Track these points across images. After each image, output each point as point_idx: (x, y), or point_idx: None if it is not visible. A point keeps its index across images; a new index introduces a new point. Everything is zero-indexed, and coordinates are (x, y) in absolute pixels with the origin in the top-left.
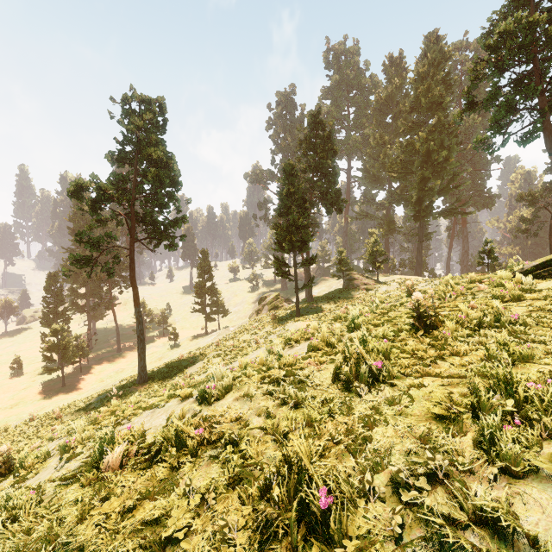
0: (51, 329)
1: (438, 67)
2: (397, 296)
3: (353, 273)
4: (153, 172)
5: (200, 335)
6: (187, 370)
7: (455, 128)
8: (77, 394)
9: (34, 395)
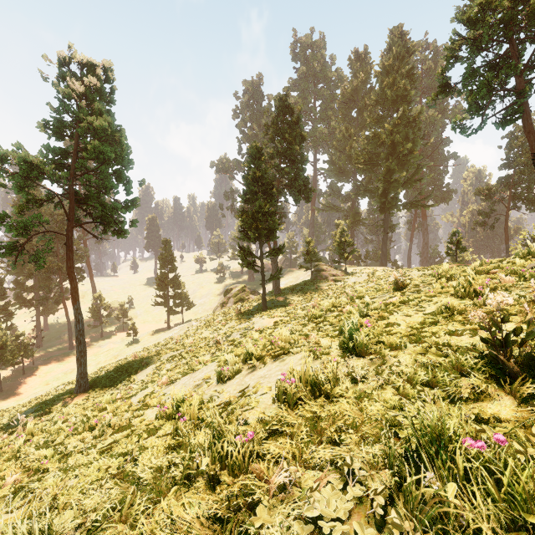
0: None
1: (403, 61)
2: (370, 288)
3: (321, 264)
4: (94, 144)
5: (162, 330)
6: (135, 376)
7: (419, 122)
8: (15, 401)
9: None
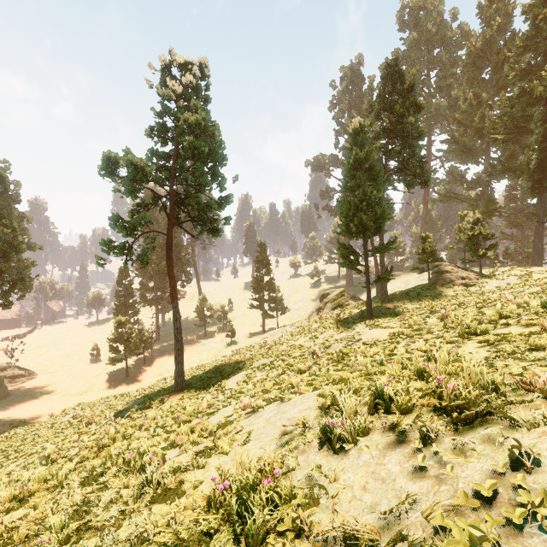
0: (116, 321)
1: None
2: (539, 293)
3: (443, 264)
4: (189, 140)
5: (257, 333)
6: (226, 381)
7: None
8: (136, 387)
9: (102, 383)
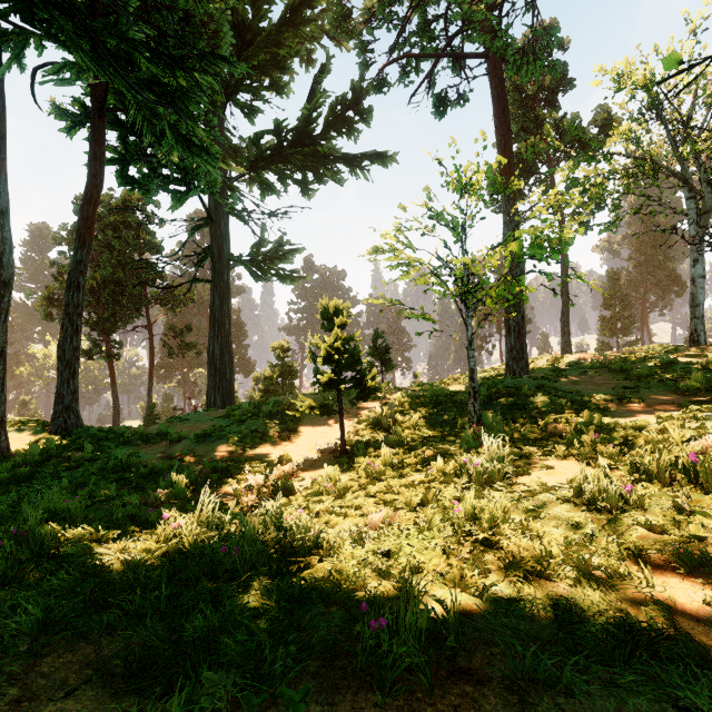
0: None
1: None
2: None
3: None
4: None
5: None
6: None
7: None
8: None
9: None
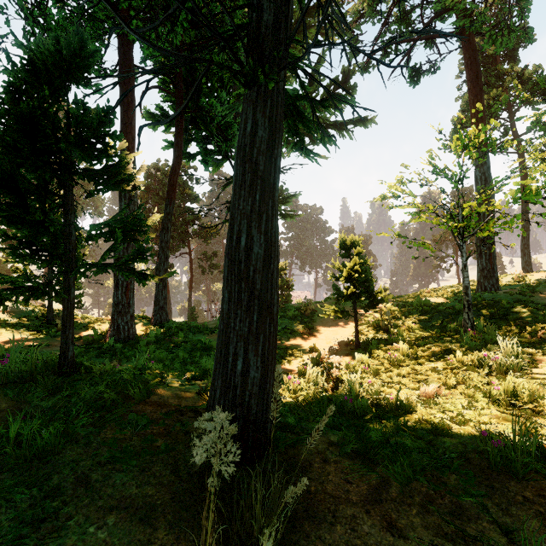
0: None
1: None
2: None
3: None
4: None
5: None
6: None
7: None
8: None
9: None
